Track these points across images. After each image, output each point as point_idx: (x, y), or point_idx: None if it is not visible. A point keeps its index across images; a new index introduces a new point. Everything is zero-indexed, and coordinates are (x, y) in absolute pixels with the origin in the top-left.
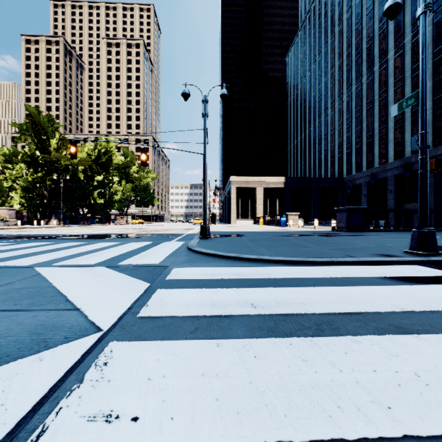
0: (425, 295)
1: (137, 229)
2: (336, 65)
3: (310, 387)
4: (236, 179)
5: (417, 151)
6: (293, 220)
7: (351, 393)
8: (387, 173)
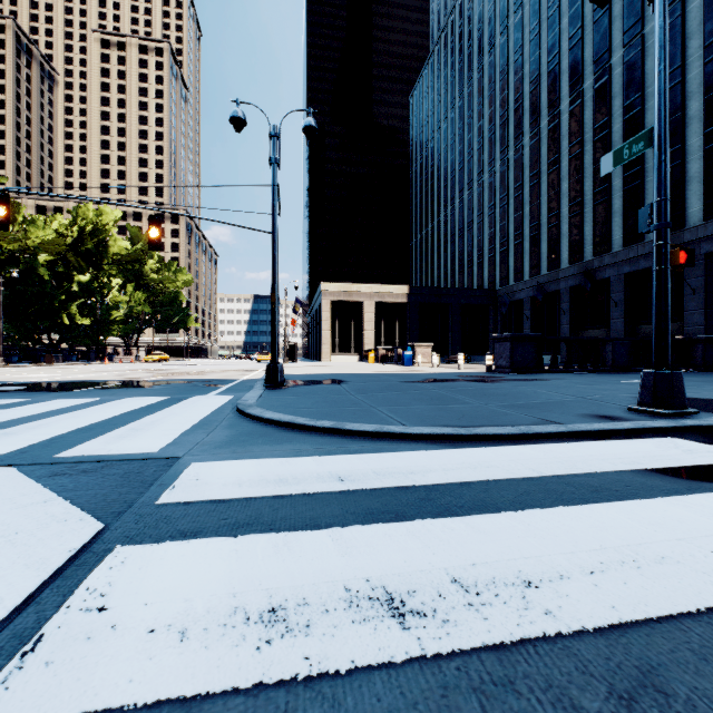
0: None
1: (150, 371)
2: (486, 116)
3: None
4: (331, 288)
5: (601, 252)
6: (424, 355)
7: None
8: (560, 284)
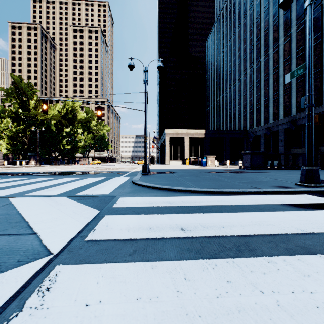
0: (319, 219)
1: (95, 168)
2: (242, 48)
3: (237, 311)
4: (169, 131)
5: (300, 111)
6: (211, 161)
7: (276, 317)
8: (279, 127)
